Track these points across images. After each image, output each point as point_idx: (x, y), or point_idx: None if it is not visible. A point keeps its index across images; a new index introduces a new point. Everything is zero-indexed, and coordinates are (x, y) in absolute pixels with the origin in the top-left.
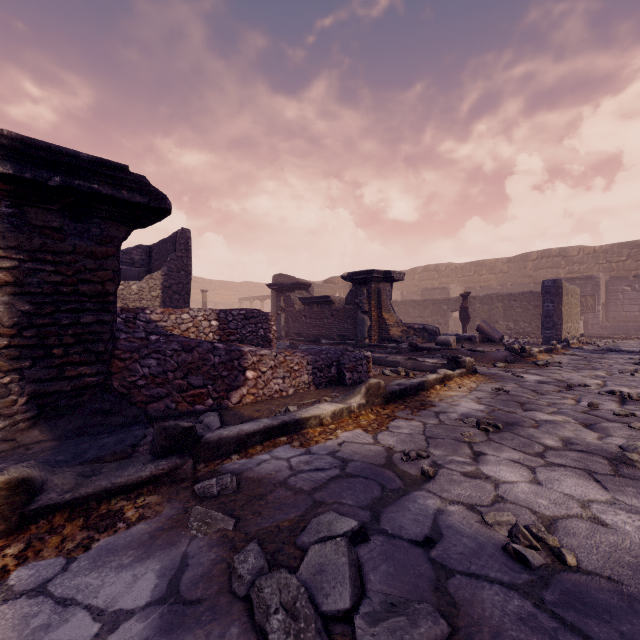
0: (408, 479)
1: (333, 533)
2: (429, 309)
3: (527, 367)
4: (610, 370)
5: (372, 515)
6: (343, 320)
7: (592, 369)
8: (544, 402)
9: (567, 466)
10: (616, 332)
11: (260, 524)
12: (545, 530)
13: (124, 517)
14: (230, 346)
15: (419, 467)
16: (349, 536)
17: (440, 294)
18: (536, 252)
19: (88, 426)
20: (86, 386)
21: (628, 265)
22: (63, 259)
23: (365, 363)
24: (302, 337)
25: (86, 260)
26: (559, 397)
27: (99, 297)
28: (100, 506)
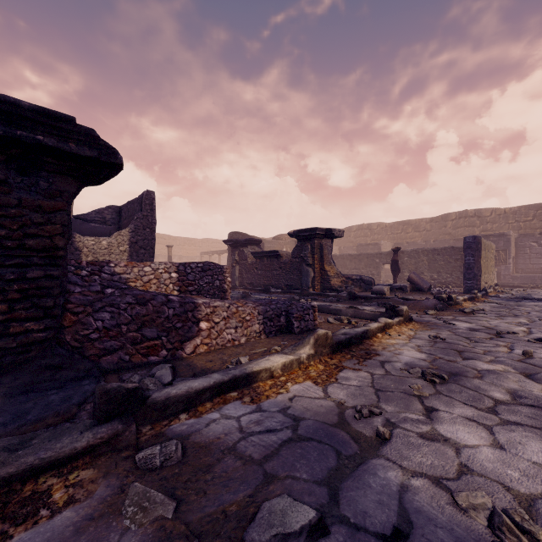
0: (363, 441)
1: (288, 528)
2: (364, 262)
3: (455, 314)
4: (530, 317)
5: (329, 493)
6: (290, 272)
7: (514, 316)
8: (480, 350)
9: (524, 425)
10: (525, 282)
11: (204, 508)
12: (529, 518)
13: (50, 500)
14: (184, 298)
15: (373, 426)
16: (306, 532)
17: (373, 249)
18: (455, 213)
19: (36, 382)
20: (33, 342)
21: (534, 224)
22: (8, 212)
23: (311, 312)
24: (254, 286)
25: (33, 214)
26: (493, 345)
27: (47, 251)
28: (24, 487)
